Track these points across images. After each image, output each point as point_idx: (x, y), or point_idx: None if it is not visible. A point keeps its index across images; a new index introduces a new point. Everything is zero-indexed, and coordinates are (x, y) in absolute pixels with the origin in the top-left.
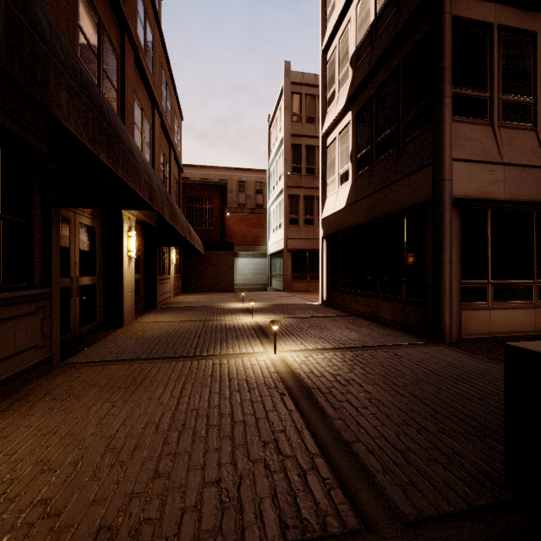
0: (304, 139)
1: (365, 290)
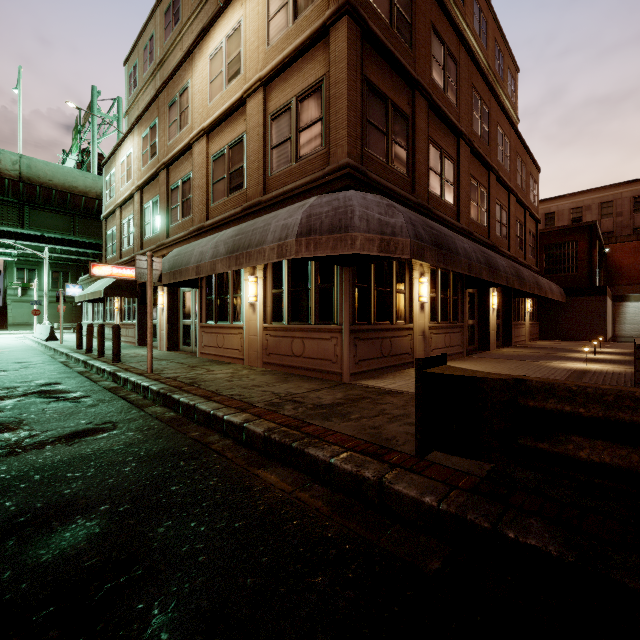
0: None
1: None
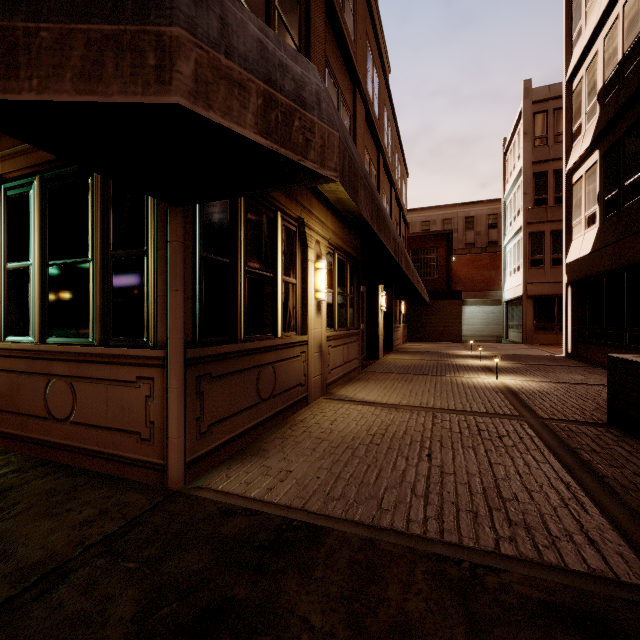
0: (551, 164)
1: (614, 341)
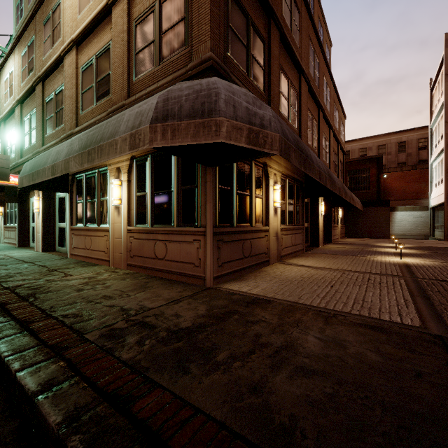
0: None
1: None
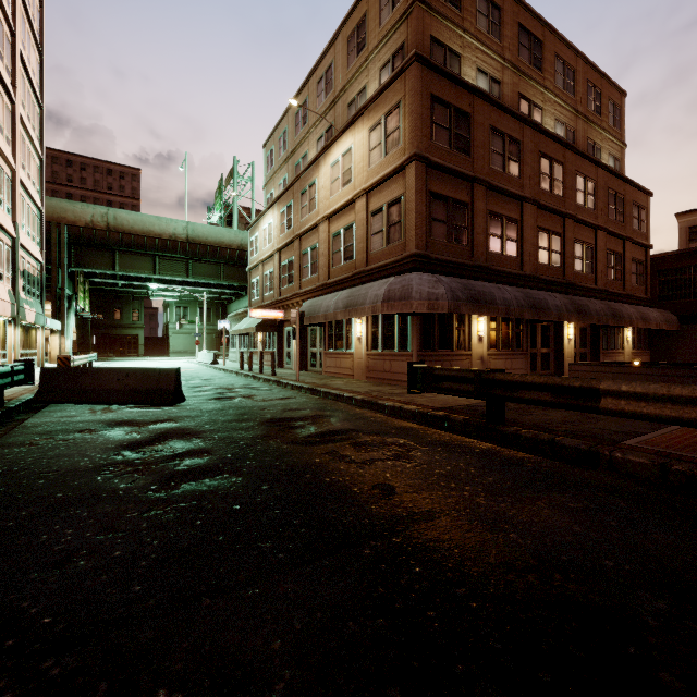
0: None
1: None
